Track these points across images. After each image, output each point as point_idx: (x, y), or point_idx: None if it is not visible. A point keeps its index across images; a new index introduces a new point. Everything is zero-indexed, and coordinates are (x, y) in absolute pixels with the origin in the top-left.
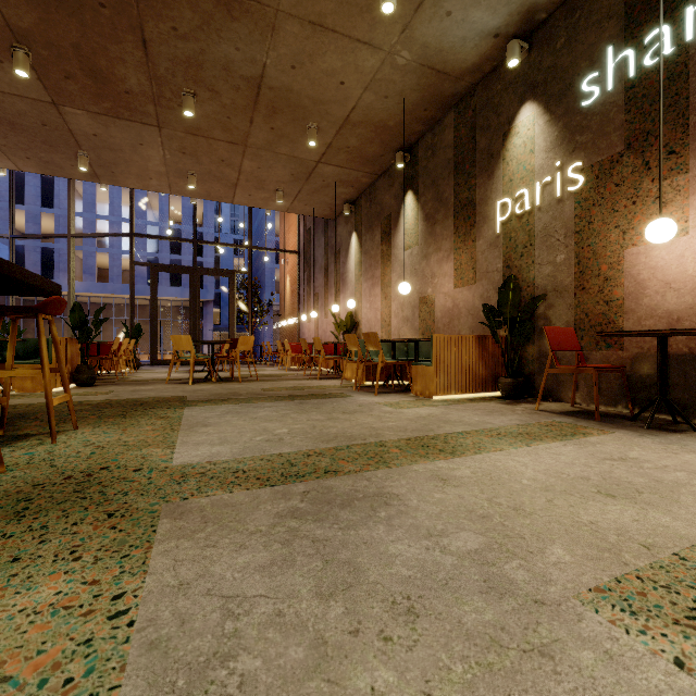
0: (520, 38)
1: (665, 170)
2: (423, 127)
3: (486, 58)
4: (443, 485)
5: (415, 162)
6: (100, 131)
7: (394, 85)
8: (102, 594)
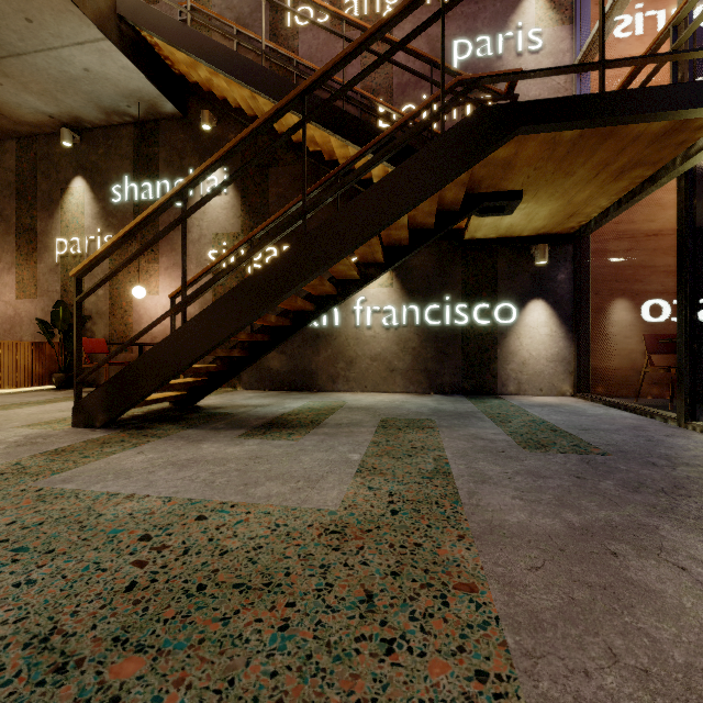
0: (74, 128)
1: (150, 258)
2: None
3: (45, 124)
4: None
5: None
6: None
7: None
8: None
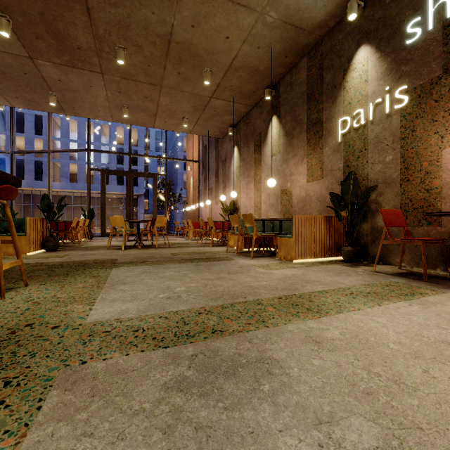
0: None
1: None
2: (284, 70)
3: (331, 15)
4: (318, 349)
5: (278, 95)
6: (63, 77)
7: (264, 38)
8: None
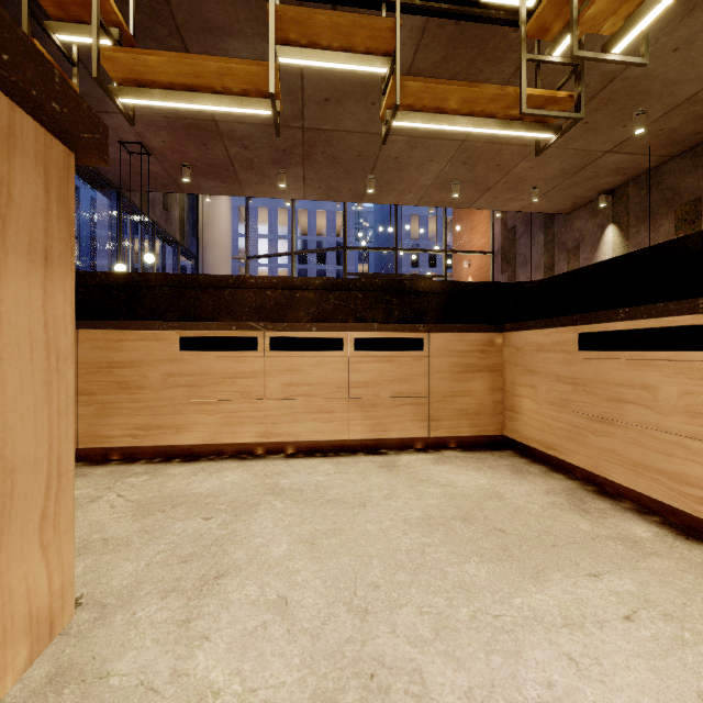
0: None
1: None
2: None
3: None
4: None
5: None
6: (403, 153)
7: None
8: None
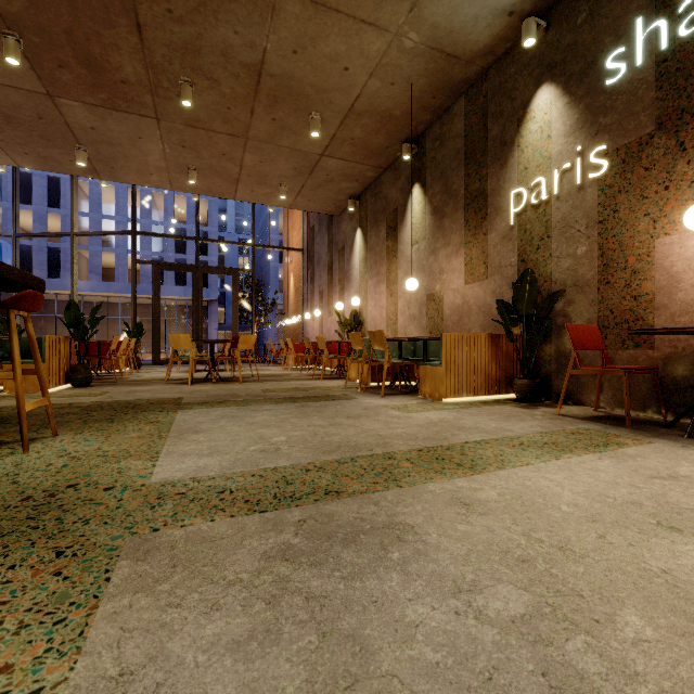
0: (536, 16)
1: None
2: (431, 117)
3: (499, 39)
4: (466, 512)
5: (423, 154)
6: (97, 123)
7: (401, 70)
8: (9, 691)
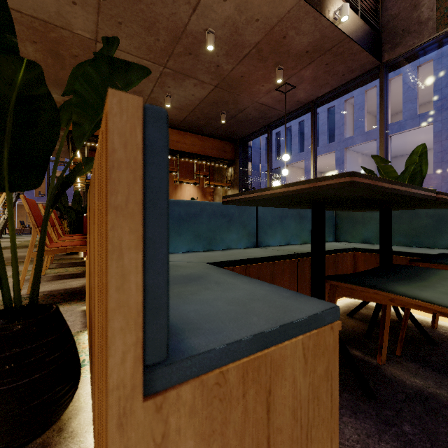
0: None
1: None
2: None
3: None
4: None
5: None
6: (68, 8)
7: None
8: None
